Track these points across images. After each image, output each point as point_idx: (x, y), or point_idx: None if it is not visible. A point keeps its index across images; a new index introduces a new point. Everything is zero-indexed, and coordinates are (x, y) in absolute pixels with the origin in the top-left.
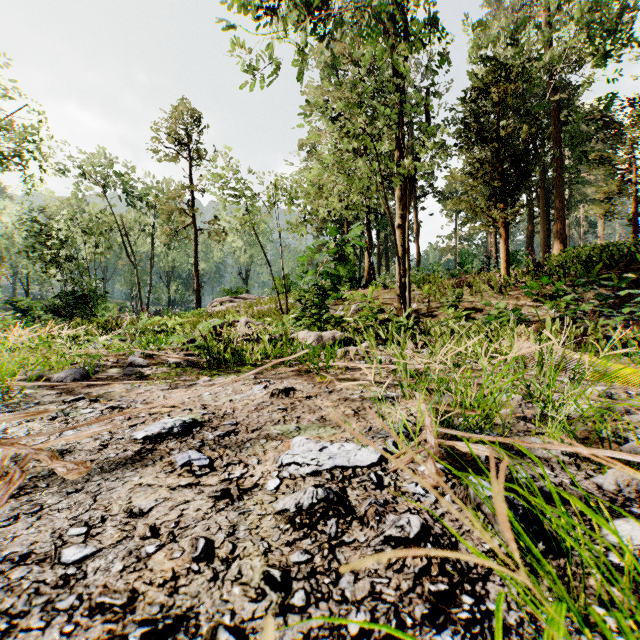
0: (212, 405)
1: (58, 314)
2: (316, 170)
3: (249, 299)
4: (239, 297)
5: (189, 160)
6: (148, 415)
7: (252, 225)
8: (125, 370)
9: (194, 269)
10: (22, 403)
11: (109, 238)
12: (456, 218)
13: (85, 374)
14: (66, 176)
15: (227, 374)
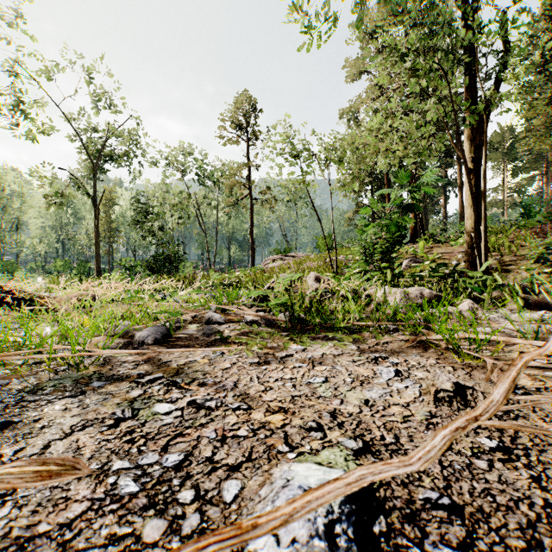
0: (344, 413)
1: (152, 271)
2: (378, 118)
3: (297, 257)
4: (288, 255)
5: (246, 141)
6: (251, 432)
7: (305, 186)
8: (204, 328)
9: (250, 233)
10: (94, 376)
11: (187, 211)
12: (504, 170)
13: (166, 332)
14: (158, 166)
15: (317, 340)
